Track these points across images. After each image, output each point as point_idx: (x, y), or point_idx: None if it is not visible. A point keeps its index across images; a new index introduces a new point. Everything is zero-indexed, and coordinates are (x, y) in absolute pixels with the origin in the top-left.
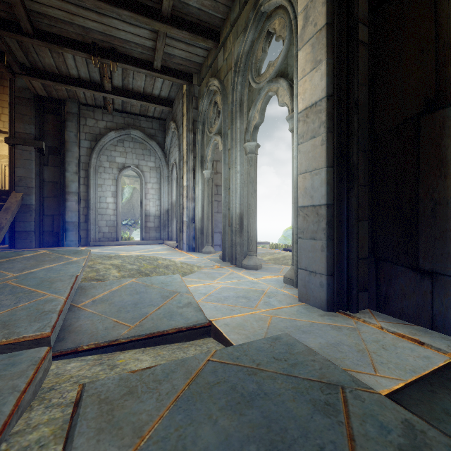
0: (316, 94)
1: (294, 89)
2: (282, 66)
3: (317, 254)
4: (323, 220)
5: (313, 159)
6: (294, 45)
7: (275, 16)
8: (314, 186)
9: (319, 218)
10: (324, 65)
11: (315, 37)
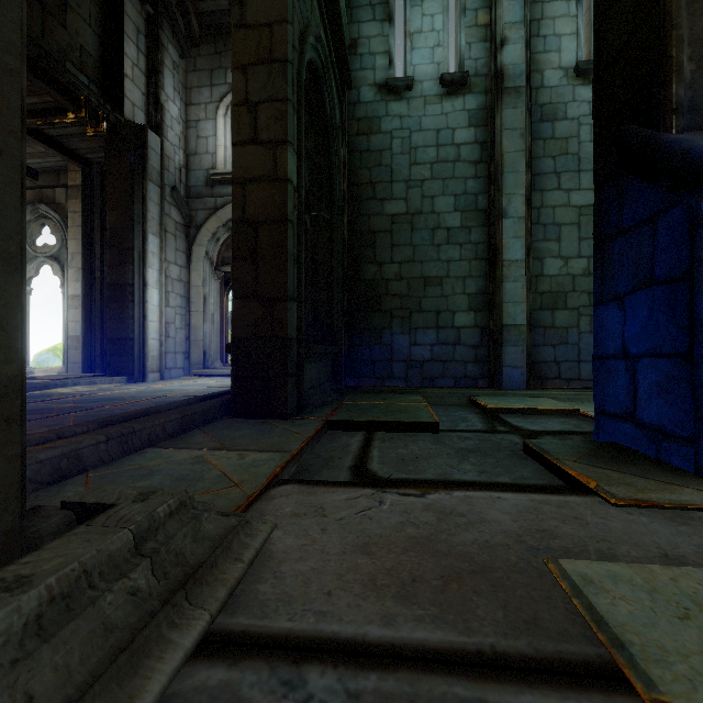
0: (78, 292)
1: (65, 275)
2: (56, 253)
3: (78, 355)
4: (81, 342)
5: (76, 317)
6: (66, 253)
7: (51, 221)
8: (77, 328)
9: (79, 341)
10: (81, 283)
11: (77, 269)
